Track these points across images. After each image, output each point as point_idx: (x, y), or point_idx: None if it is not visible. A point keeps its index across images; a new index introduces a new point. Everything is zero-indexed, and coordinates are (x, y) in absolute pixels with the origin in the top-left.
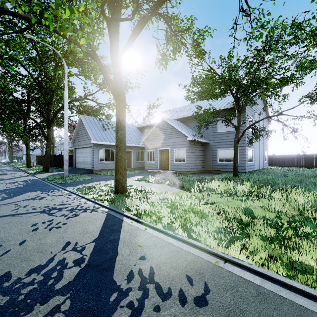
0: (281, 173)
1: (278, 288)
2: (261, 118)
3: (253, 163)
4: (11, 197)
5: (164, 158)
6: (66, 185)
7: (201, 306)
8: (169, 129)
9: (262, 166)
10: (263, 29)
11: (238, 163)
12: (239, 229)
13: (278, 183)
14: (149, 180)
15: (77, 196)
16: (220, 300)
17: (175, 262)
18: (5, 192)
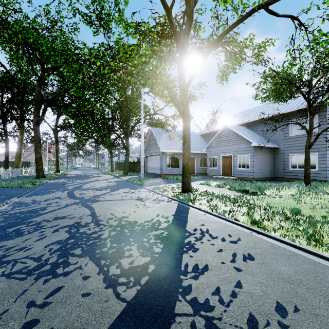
0: None
1: (289, 247)
2: None
3: None
4: (114, 190)
5: (227, 164)
6: (144, 185)
7: (233, 243)
8: (232, 135)
9: None
10: (326, 36)
11: (316, 170)
12: (280, 220)
13: None
14: (211, 184)
15: (154, 193)
16: (245, 243)
17: (222, 229)
18: (109, 188)
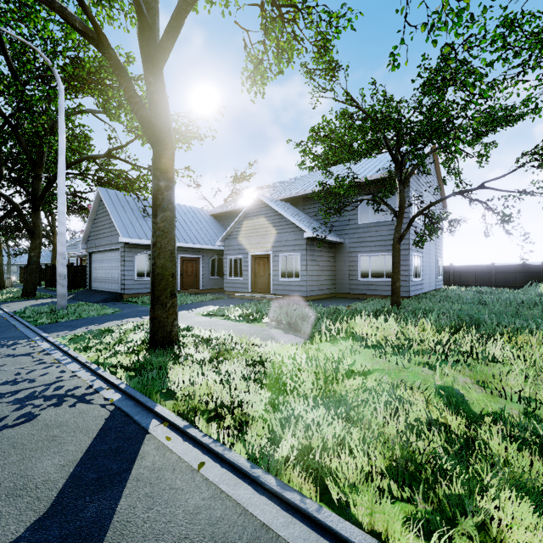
0: (471, 297)
1: None
2: (433, 200)
3: (421, 280)
4: None
5: (261, 272)
6: (54, 328)
7: None
8: (270, 216)
9: (434, 285)
10: (464, 1)
11: None
12: (452, 460)
13: (482, 319)
14: (231, 314)
15: (64, 356)
16: None
17: None
18: None
